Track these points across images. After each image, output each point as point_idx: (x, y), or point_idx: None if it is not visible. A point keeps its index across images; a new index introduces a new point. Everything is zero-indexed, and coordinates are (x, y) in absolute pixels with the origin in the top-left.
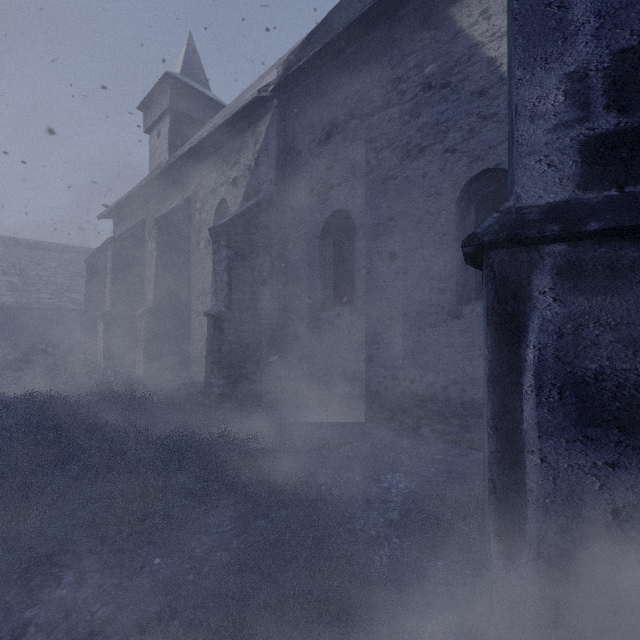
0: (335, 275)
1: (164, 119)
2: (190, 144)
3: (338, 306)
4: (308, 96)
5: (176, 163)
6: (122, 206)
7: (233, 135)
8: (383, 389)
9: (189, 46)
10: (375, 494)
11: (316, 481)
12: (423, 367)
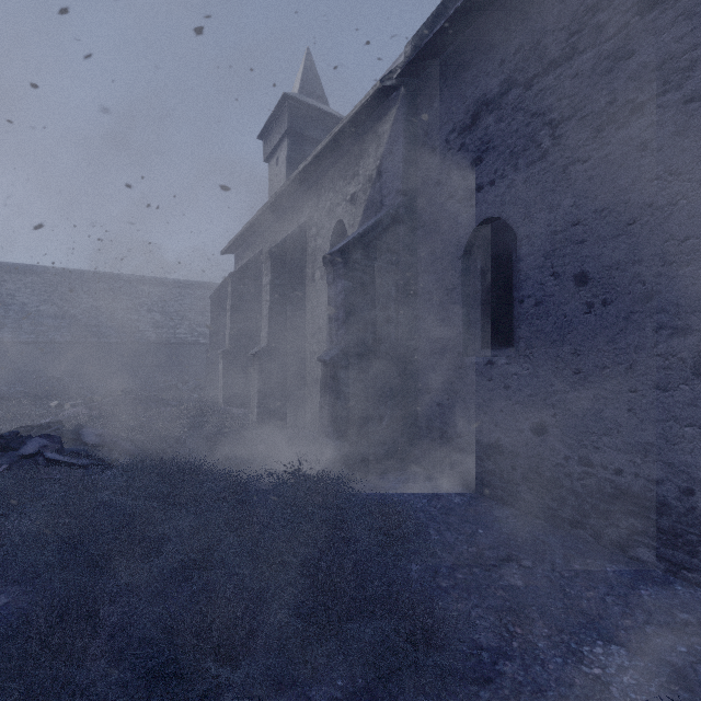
0: (484, 307)
1: (282, 144)
2: (304, 162)
3: (488, 349)
4: (445, 73)
5: (291, 186)
6: (241, 239)
7: (351, 143)
8: (563, 476)
9: (307, 62)
10: (581, 693)
11: (471, 636)
12: (640, 452)
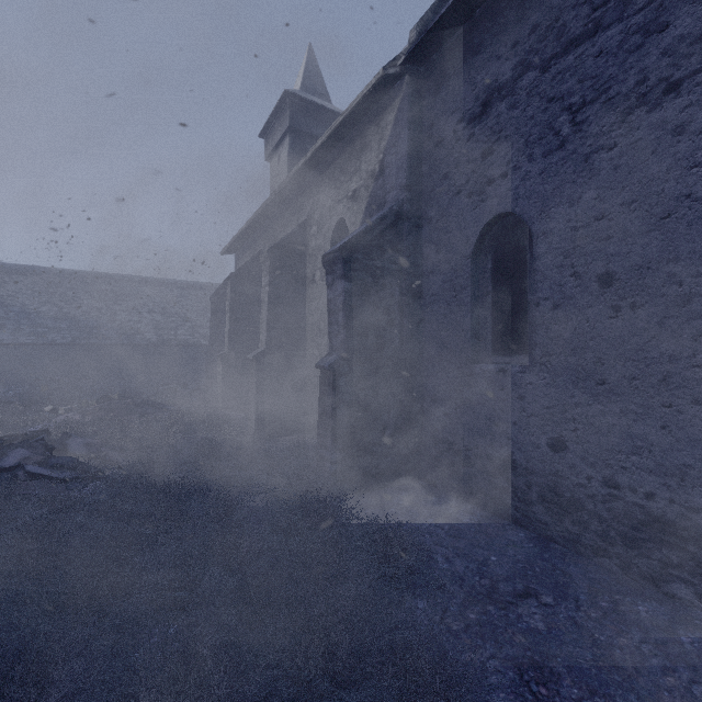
0: (495, 310)
1: (284, 142)
2: (304, 158)
3: (500, 356)
4: (453, 59)
5: (290, 184)
6: (241, 239)
7: (352, 137)
8: (585, 497)
9: (309, 59)
10: None
11: (488, 698)
12: (675, 475)
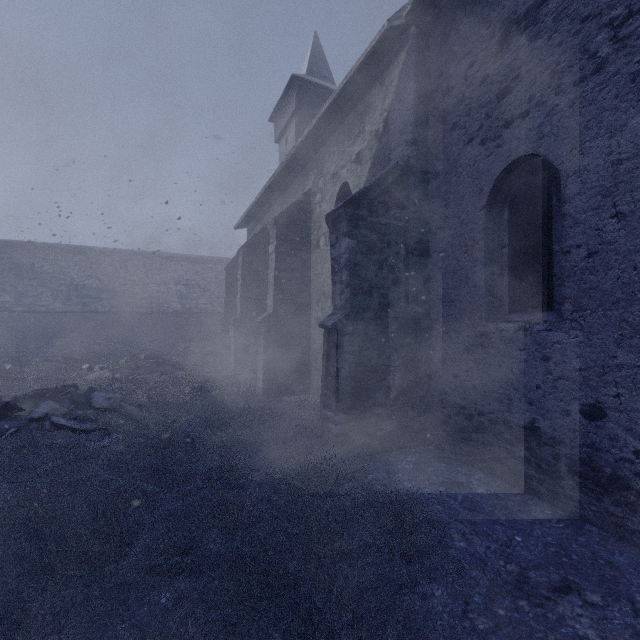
0: (512, 264)
1: (291, 124)
2: (309, 127)
3: (518, 313)
4: (463, 1)
5: (296, 155)
6: (252, 213)
7: (356, 100)
8: (632, 475)
9: (314, 45)
10: None
11: None
12: None
